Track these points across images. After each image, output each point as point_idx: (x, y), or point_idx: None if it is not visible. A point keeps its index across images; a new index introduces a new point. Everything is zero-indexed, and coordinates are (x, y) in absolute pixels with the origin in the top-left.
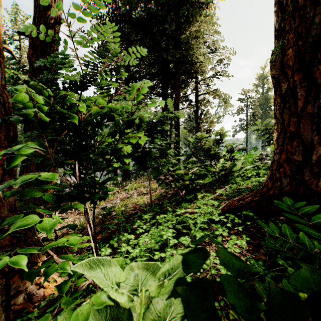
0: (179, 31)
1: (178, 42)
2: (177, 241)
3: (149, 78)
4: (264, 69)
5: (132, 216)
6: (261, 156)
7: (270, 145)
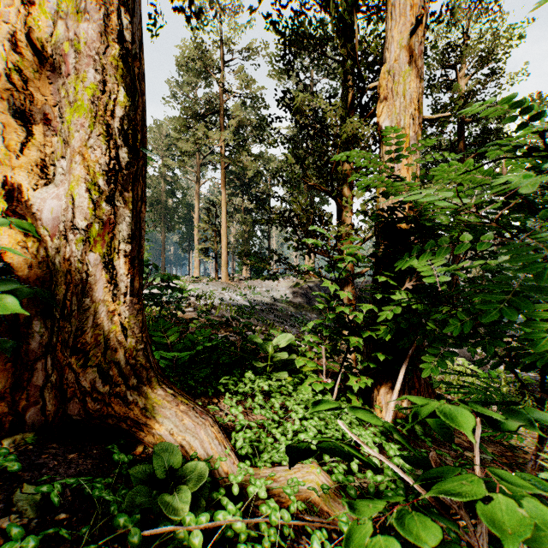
0: None
1: None
2: (286, 401)
3: None
4: None
5: None
6: None
7: None
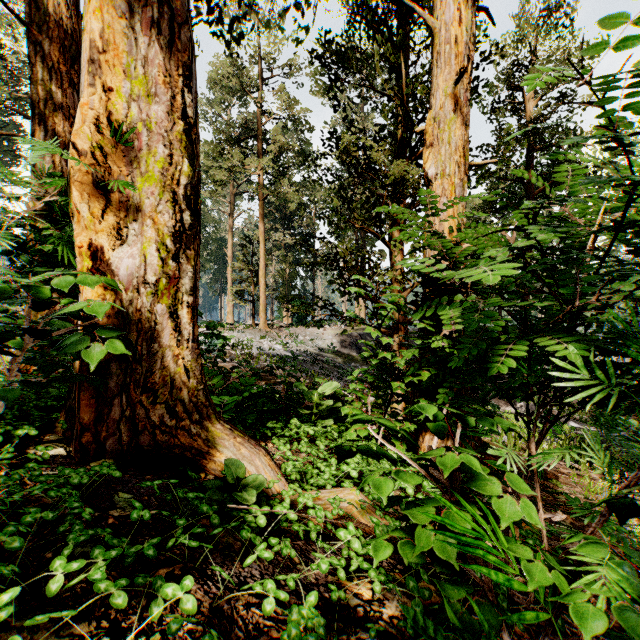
0: None
1: None
2: (331, 444)
3: None
4: None
5: None
6: None
7: None
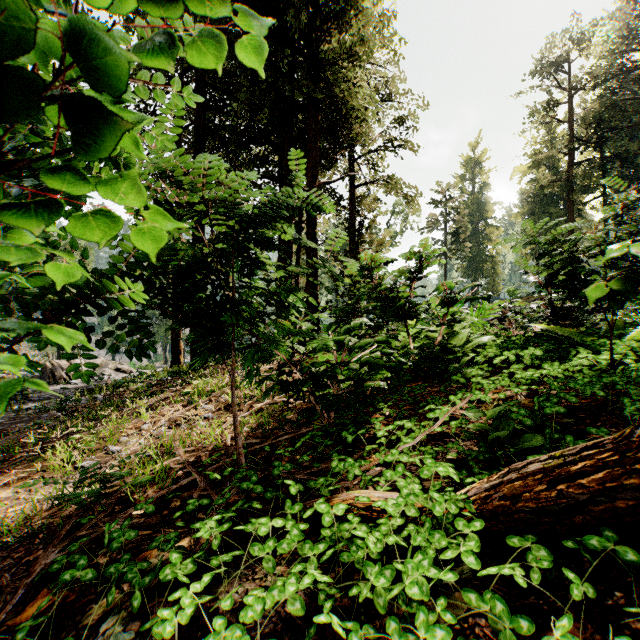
0: (316, 37)
1: (315, 61)
2: None
3: (250, 139)
4: (475, 147)
5: (180, 492)
6: (503, 313)
7: (556, 285)
